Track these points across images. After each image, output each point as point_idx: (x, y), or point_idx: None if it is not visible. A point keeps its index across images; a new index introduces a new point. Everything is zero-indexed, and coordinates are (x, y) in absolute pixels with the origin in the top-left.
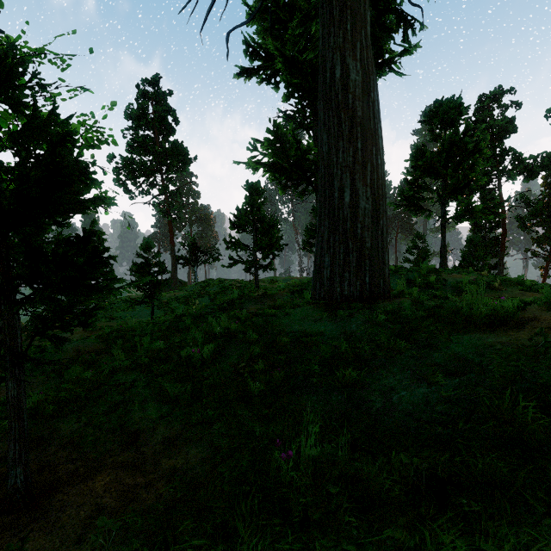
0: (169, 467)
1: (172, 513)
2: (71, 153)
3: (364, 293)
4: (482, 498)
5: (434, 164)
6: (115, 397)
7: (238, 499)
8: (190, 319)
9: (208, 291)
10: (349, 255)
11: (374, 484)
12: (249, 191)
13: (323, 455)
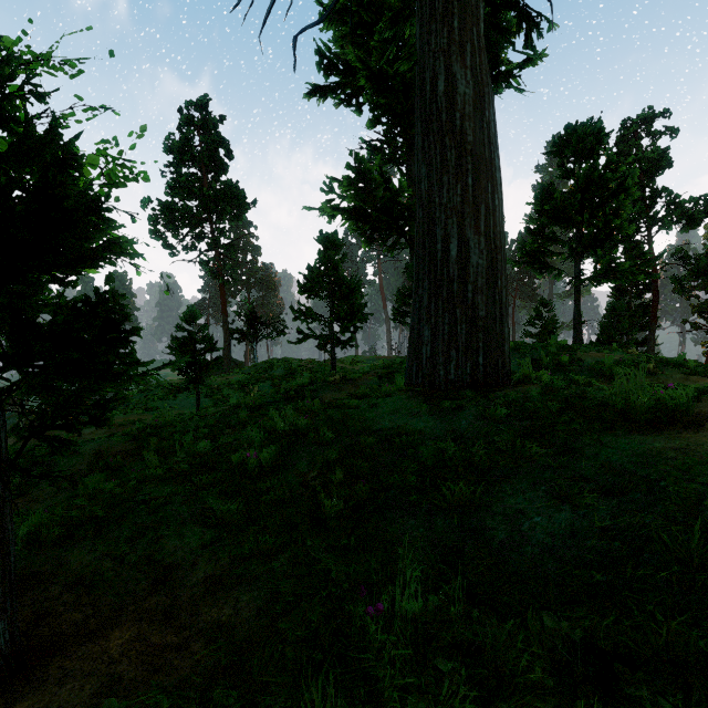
0: (211, 619)
1: (212, 693)
2: (74, 185)
3: (477, 377)
4: (672, 690)
5: (565, 209)
6: (144, 517)
7: (307, 673)
8: (246, 412)
9: (271, 374)
10: (457, 327)
11: (504, 659)
12: (323, 244)
13: (427, 611)
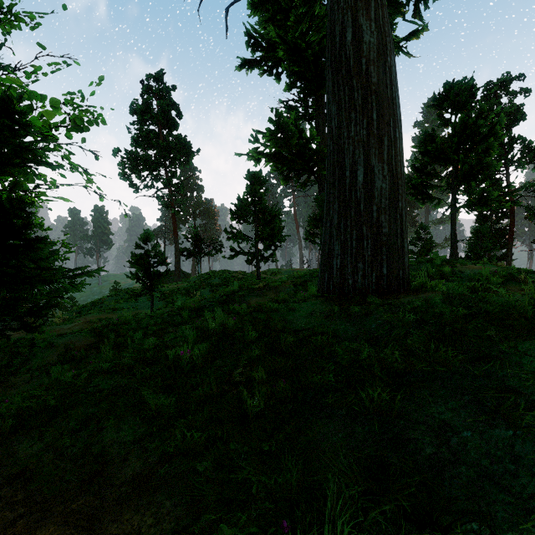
0: (131, 529)
1: None
2: None
3: (381, 285)
4: None
5: (444, 150)
6: (89, 408)
7: None
8: (188, 313)
9: (210, 282)
10: (364, 242)
11: None
12: (250, 181)
13: None
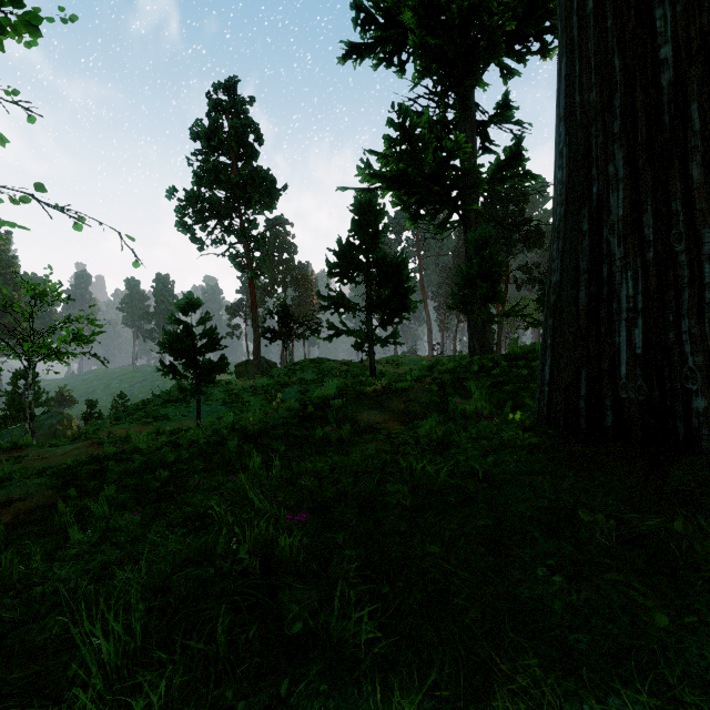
0: None
1: None
2: None
3: None
4: None
5: None
6: None
7: None
8: (241, 440)
9: (300, 377)
10: None
11: None
12: (359, 213)
13: None
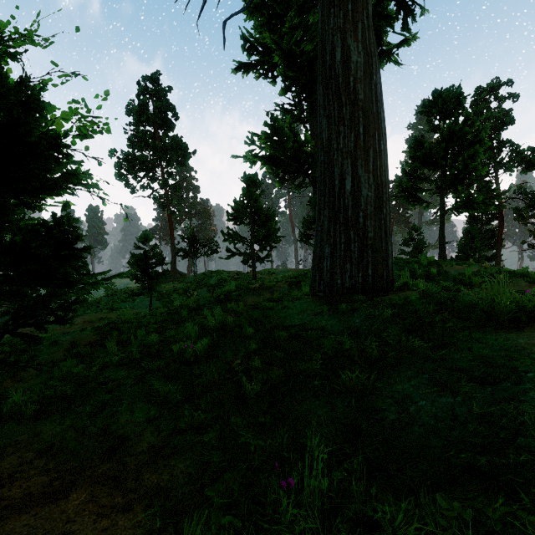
0: (152, 484)
1: None
2: (37, 125)
3: (367, 285)
4: None
5: (433, 155)
6: (103, 396)
7: None
8: (187, 311)
9: (207, 283)
10: (351, 245)
11: (402, 534)
12: (246, 183)
13: (331, 484)
